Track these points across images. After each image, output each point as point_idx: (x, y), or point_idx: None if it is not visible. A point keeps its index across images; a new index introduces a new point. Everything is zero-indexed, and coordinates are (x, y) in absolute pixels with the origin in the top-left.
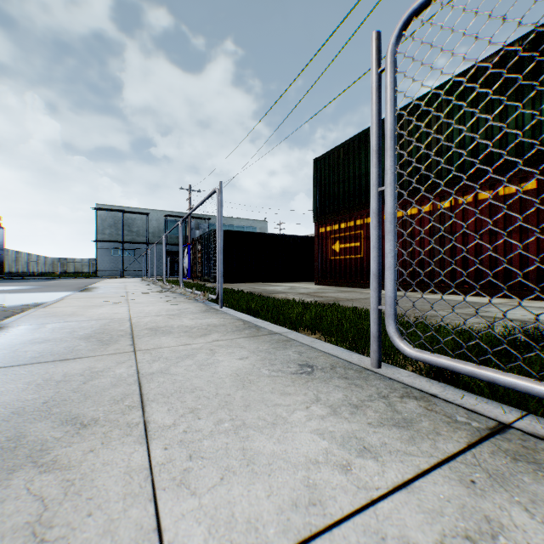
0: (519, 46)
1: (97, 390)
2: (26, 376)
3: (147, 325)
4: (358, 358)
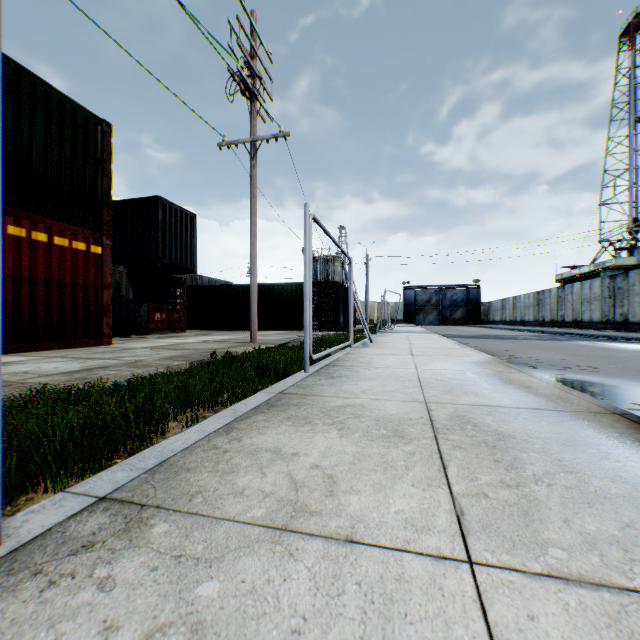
0: None
1: (442, 386)
2: (495, 398)
3: (408, 455)
4: (300, 375)
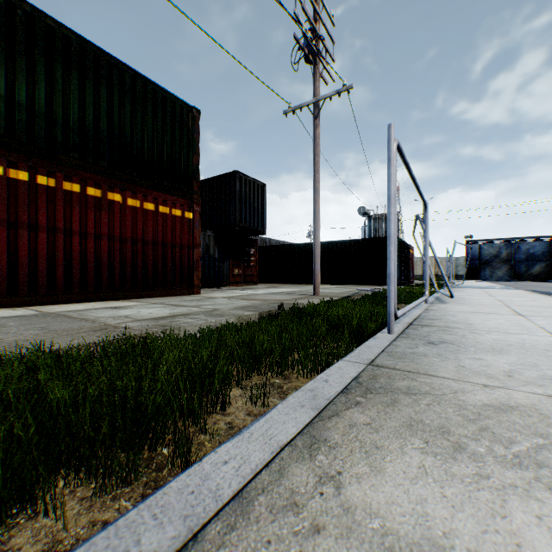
0: (14, 3)
1: None
2: None
3: None
4: (383, 336)
